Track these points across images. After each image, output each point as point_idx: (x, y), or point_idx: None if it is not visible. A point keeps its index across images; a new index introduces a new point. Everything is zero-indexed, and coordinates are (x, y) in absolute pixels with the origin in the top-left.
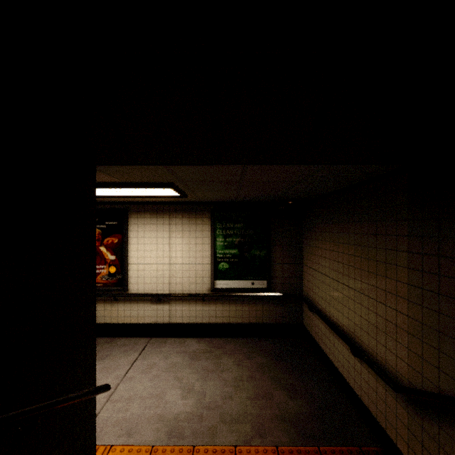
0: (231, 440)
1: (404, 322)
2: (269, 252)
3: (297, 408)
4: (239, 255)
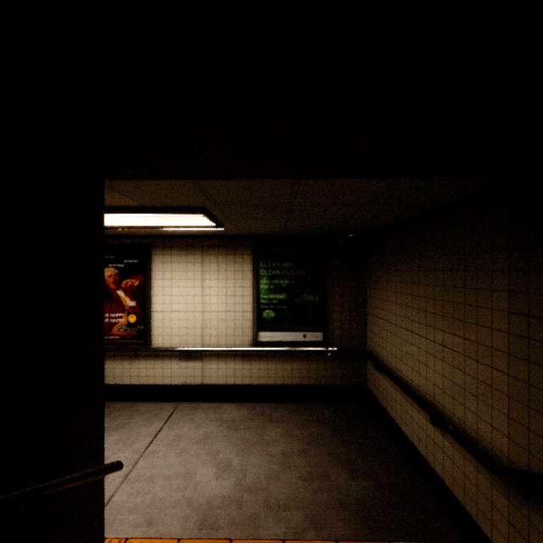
0: (278, 532)
1: (503, 382)
2: (325, 297)
3: (361, 491)
4: (288, 301)
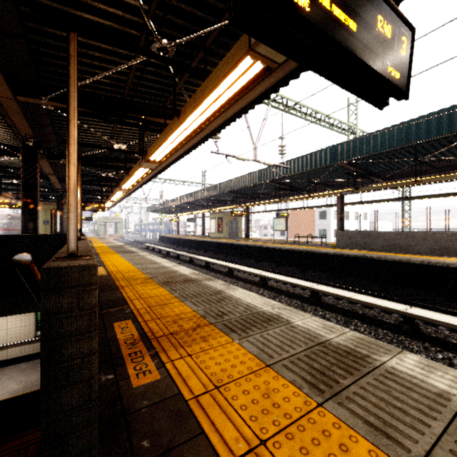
0: (38, 388)
1: None
2: None
3: None
4: None
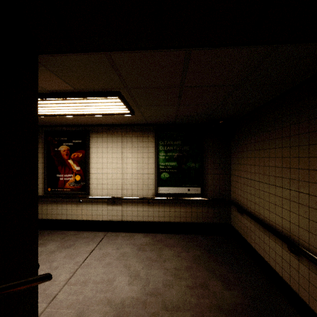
0: None
1: None
2: (202, 164)
3: (233, 298)
4: (178, 167)
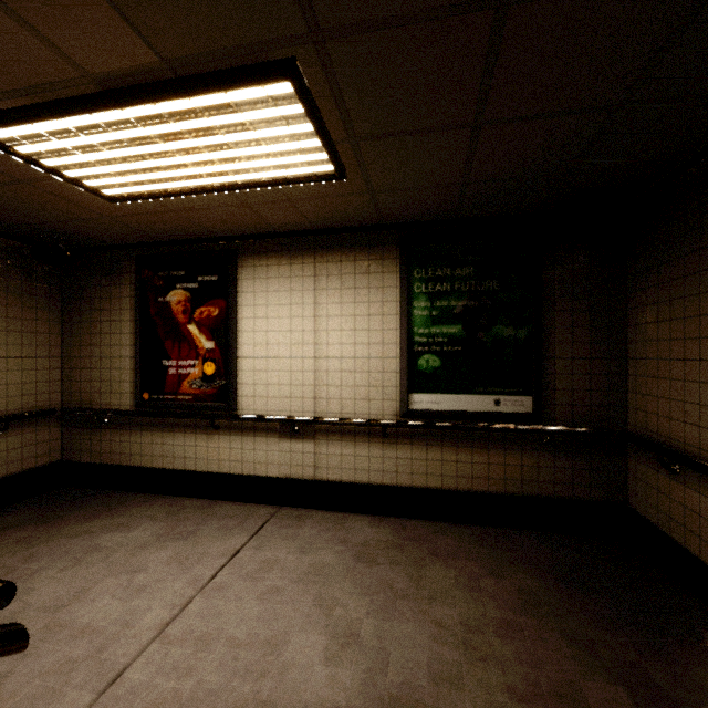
0: None
1: None
2: (539, 330)
3: None
4: (466, 338)
